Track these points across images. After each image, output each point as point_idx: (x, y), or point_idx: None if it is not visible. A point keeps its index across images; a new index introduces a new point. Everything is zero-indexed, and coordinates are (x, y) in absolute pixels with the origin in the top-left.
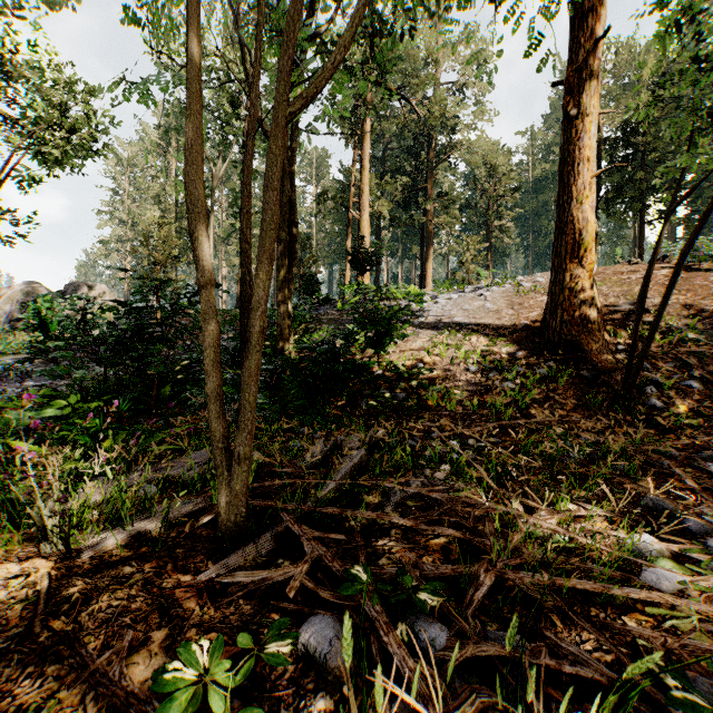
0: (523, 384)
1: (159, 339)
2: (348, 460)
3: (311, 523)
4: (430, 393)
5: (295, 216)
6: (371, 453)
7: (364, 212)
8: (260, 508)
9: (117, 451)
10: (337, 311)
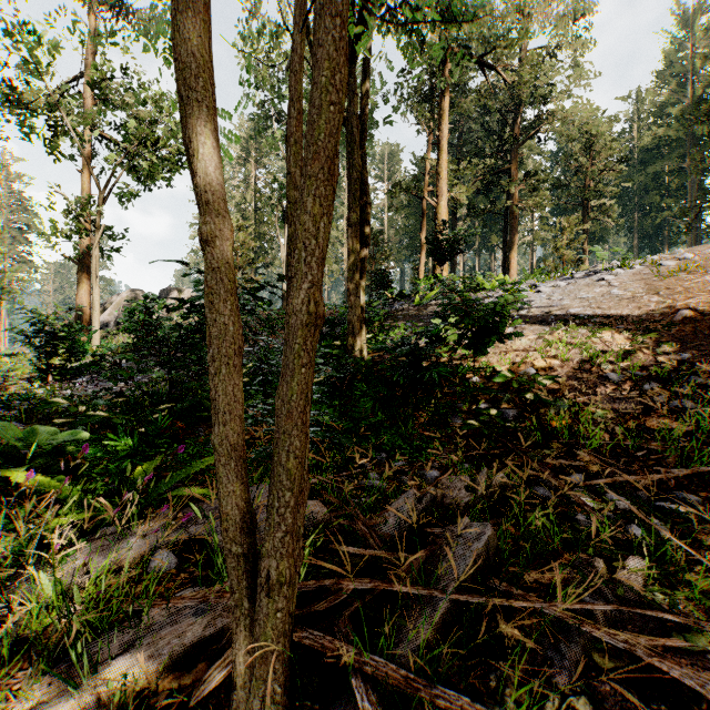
0: (707, 403)
1: None
2: (461, 540)
3: (410, 701)
4: (553, 411)
5: (369, 196)
6: (486, 511)
7: (442, 198)
8: (314, 648)
9: (134, 494)
10: (413, 306)
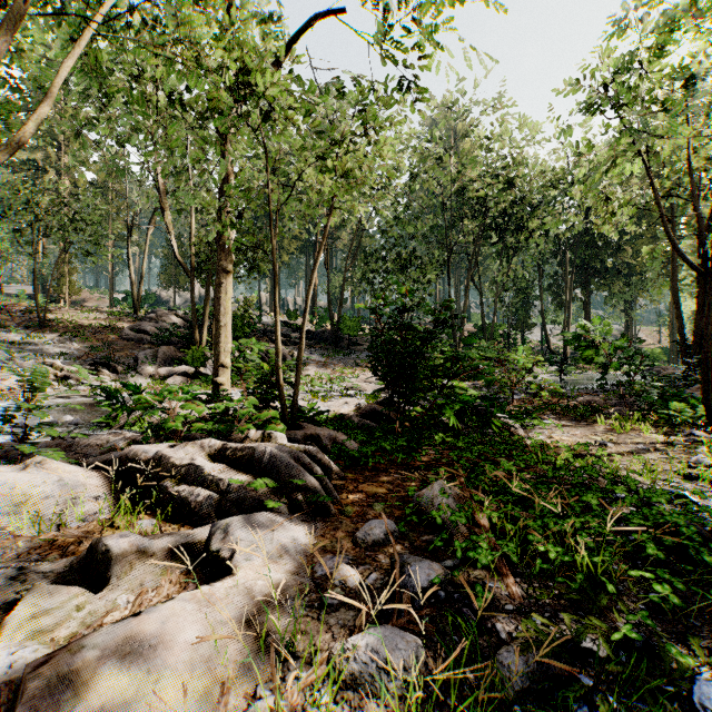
0: None
1: None
2: None
3: None
4: None
5: None
6: None
7: None
8: None
9: None
10: None
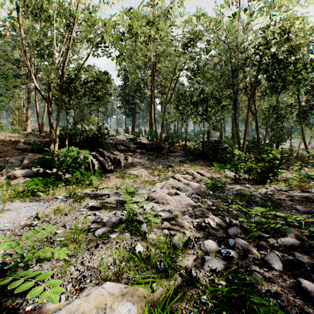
0: None
1: None
2: None
3: None
4: None
5: None
6: None
7: None
8: None
9: None
10: None
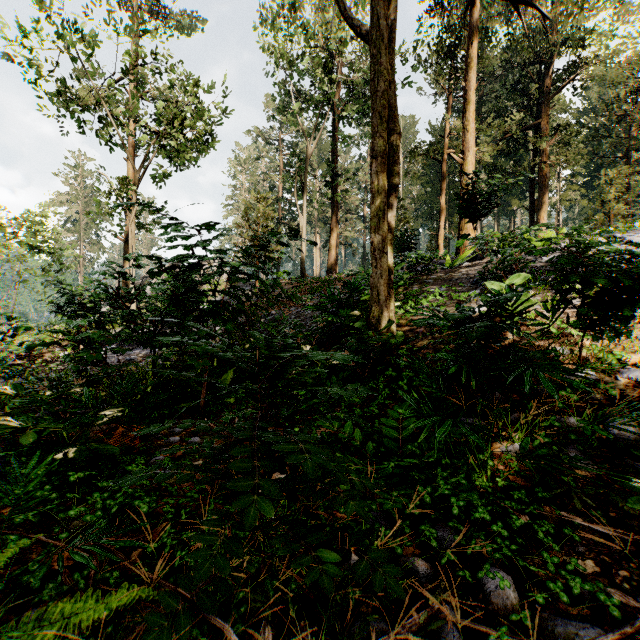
0: None
1: (208, 311)
2: None
3: None
4: None
5: (397, 124)
6: None
7: (468, 153)
8: None
9: None
10: (443, 269)
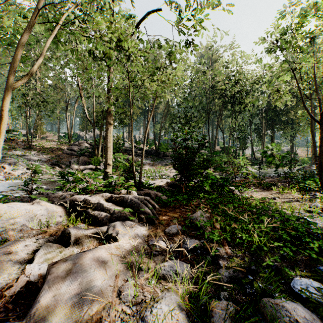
0: None
1: None
2: None
3: None
4: None
5: None
6: None
7: None
8: None
9: None
10: None
